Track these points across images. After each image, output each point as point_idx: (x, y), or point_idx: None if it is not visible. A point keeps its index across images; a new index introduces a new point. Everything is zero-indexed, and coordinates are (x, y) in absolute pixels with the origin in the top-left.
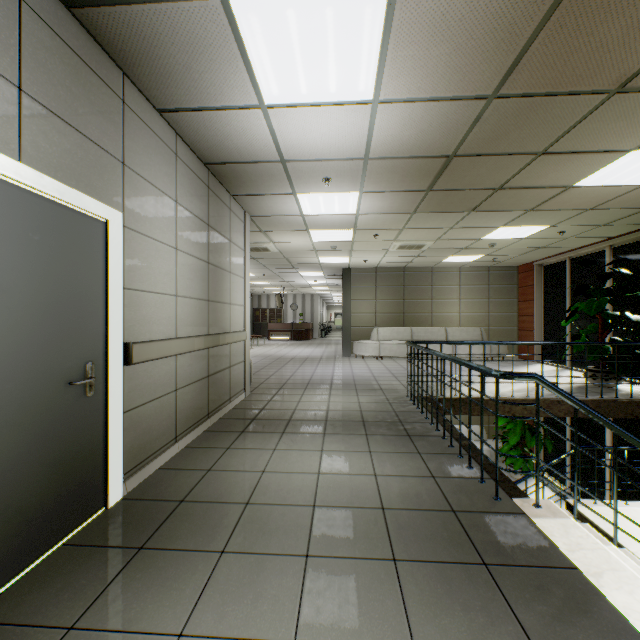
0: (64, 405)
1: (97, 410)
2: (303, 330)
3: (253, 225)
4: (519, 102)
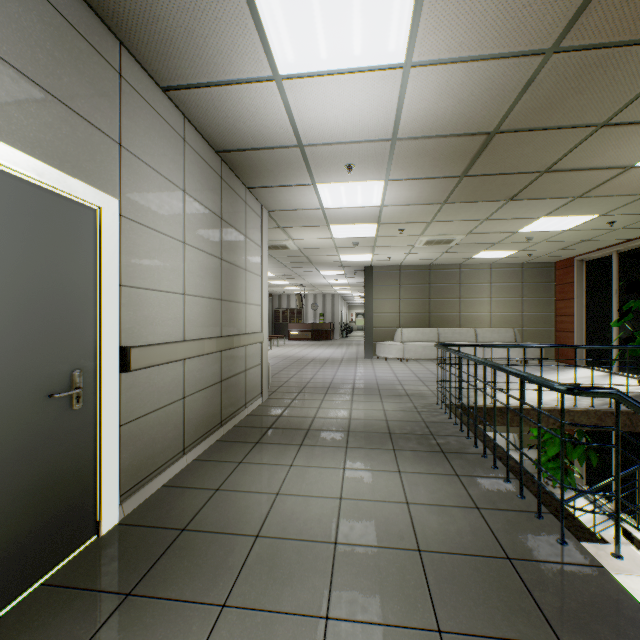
0: (43, 421)
1: (86, 425)
2: (323, 330)
3: (271, 221)
4: (584, 57)
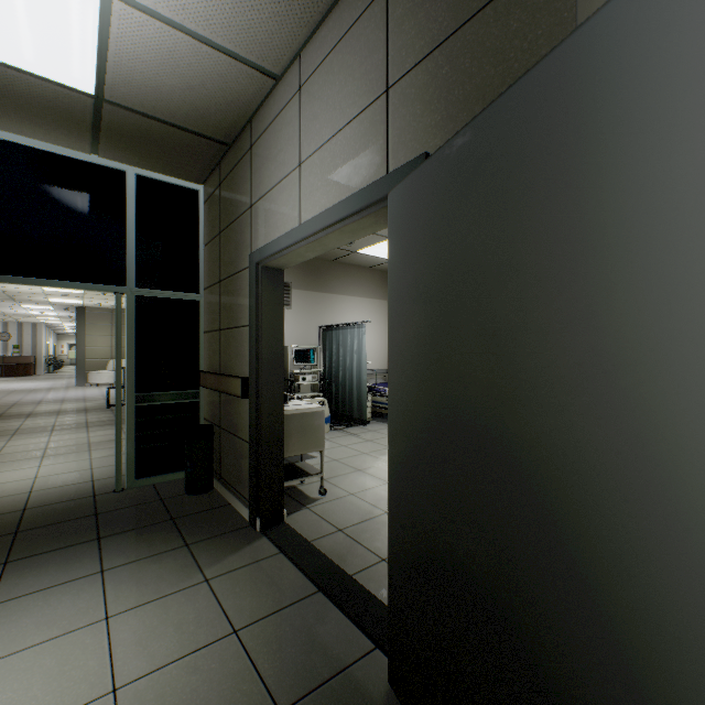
0: None
1: None
2: (22, 365)
3: None
4: None
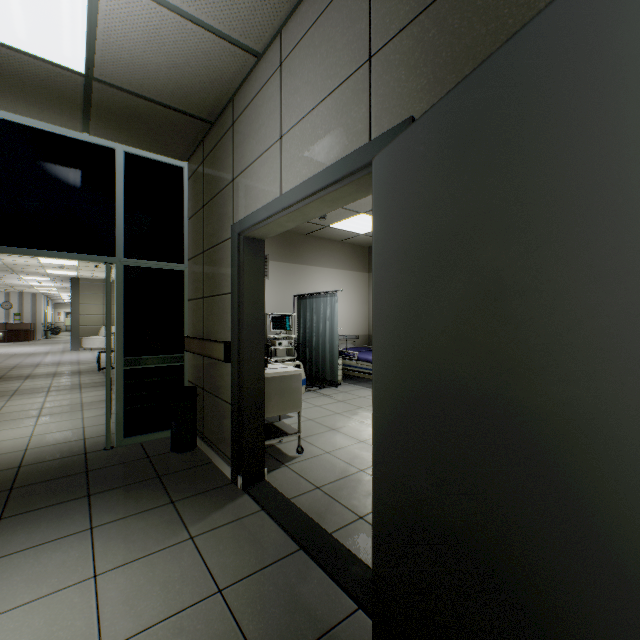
0: None
1: None
2: (22, 331)
3: None
4: None
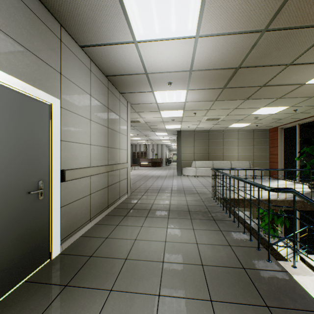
0: (25, 204)
1: (45, 206)
2: (157, 162)
3: (131, 109)
4: (280, 33)
